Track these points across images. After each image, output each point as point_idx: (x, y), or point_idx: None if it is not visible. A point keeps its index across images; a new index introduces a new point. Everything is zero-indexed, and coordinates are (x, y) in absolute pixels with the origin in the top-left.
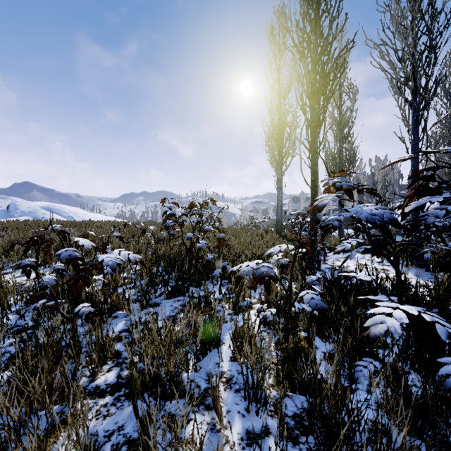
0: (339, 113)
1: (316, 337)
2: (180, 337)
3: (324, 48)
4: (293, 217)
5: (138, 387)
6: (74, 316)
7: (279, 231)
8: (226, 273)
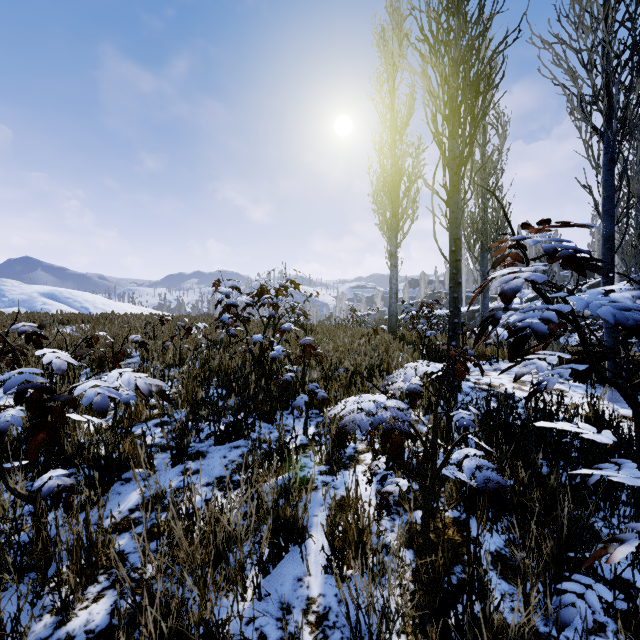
0: (482, 156)
1: (473, 519)
2: (231, 530)
3: (472, 39)
4: (415, 309)
5: (147, 638)
6: (37, 492)
7: (393, 329)
8: (315, 399)
